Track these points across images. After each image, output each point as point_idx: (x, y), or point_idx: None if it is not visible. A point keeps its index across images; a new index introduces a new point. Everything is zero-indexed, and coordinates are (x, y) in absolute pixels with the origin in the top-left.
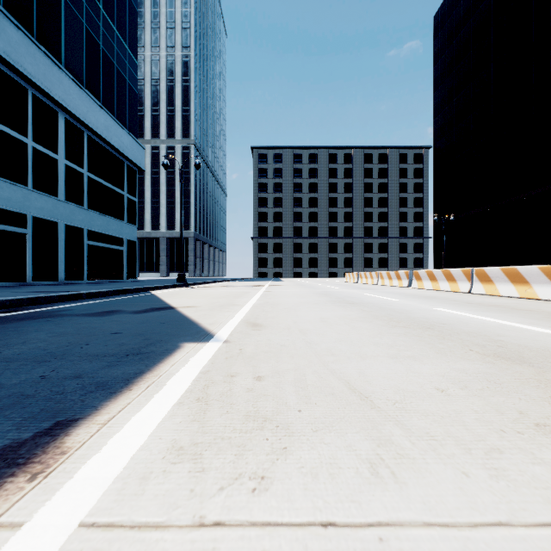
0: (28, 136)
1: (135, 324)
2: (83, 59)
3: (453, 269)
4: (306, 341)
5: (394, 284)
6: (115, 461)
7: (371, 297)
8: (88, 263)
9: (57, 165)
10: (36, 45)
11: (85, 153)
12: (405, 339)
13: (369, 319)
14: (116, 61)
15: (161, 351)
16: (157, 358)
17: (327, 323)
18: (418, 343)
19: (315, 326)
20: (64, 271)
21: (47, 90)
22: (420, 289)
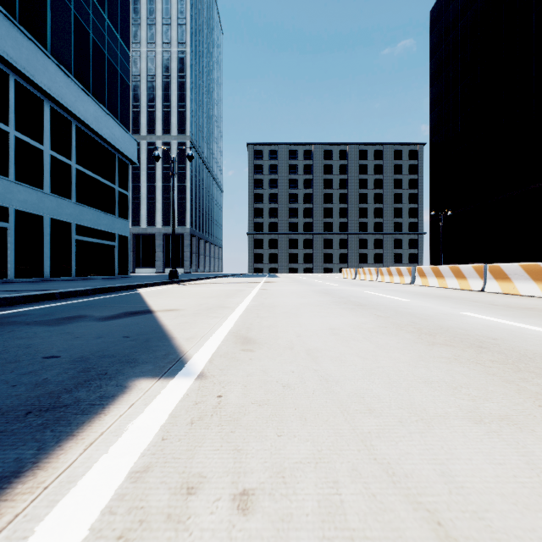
0: (10, 124)
1: (89, 338)
2: (72, 47)
3: (462, 266)
4: (320, 375)
5: (395, 281)
6: None
7: (378, 296)
8: (76, 258)
9: (42, 156)
10: (18, 28)
11: (73, 145)
12: (464, 371)
13: (392, 331)
14: (107, 51)
15: (90, 402)
16: (73, 422)
17: (340, 337)
18: (490, 379)
19: (326, 343)
20: (50, 267)
21: (31, 77)
22: (425, 287)
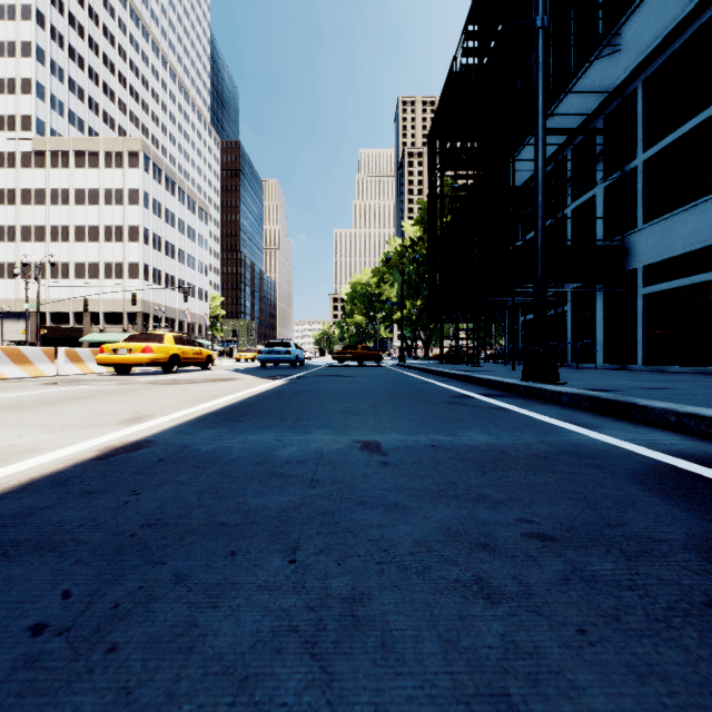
0: None
1: None
2: None
3: None
4: None
5: None
6: (74, 448)
7: None
8: None
9: None
10: None
11: None
12: None
13: None
14: None
15: None
16: None
17: None
18: None
19: None
20: None
21: None
22: None
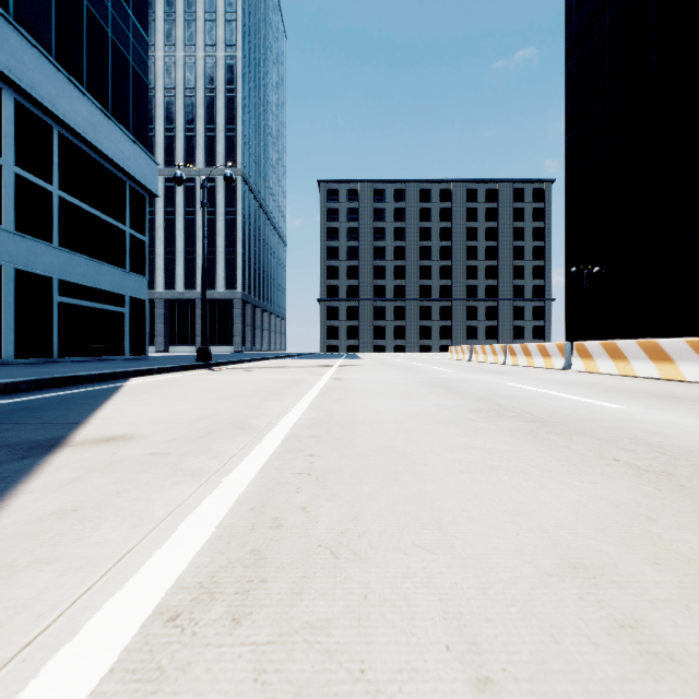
0: None
1: None
2: (52, 15)
3: (665, 340)
4: None
5: (537, 364)
6: None
7: (545, 395)
8: (61, 330)
9: None
10: None
11: (55, 161)
12: None
13: None
14: (112, 30)
15: None
16: None
17: None
18: None
19: None
20: (13, 344)
21: None
22: (593, 374)
